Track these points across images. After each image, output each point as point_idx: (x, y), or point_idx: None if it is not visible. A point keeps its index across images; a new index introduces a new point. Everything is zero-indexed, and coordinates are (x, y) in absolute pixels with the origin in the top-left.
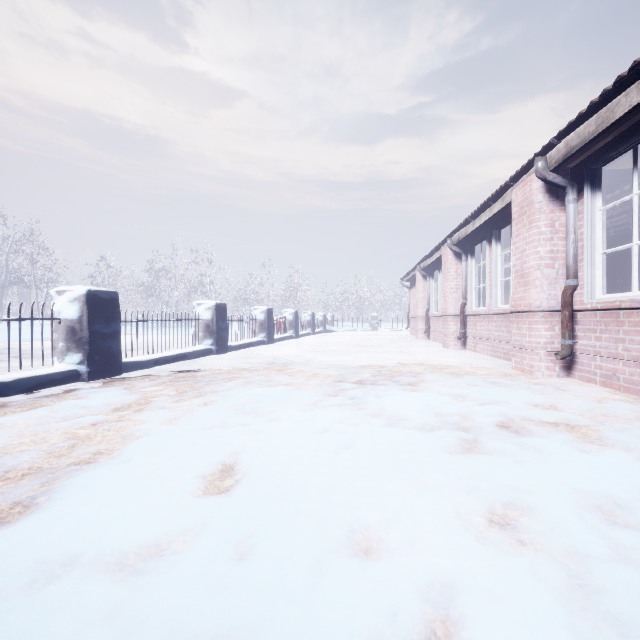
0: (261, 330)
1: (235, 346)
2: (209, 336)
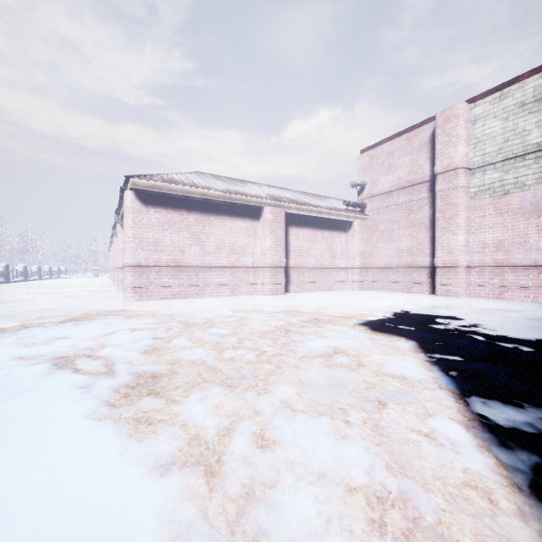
0: (21, 275)
1: (12, 281)
2: (2, 277)
